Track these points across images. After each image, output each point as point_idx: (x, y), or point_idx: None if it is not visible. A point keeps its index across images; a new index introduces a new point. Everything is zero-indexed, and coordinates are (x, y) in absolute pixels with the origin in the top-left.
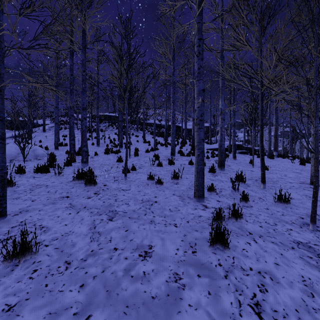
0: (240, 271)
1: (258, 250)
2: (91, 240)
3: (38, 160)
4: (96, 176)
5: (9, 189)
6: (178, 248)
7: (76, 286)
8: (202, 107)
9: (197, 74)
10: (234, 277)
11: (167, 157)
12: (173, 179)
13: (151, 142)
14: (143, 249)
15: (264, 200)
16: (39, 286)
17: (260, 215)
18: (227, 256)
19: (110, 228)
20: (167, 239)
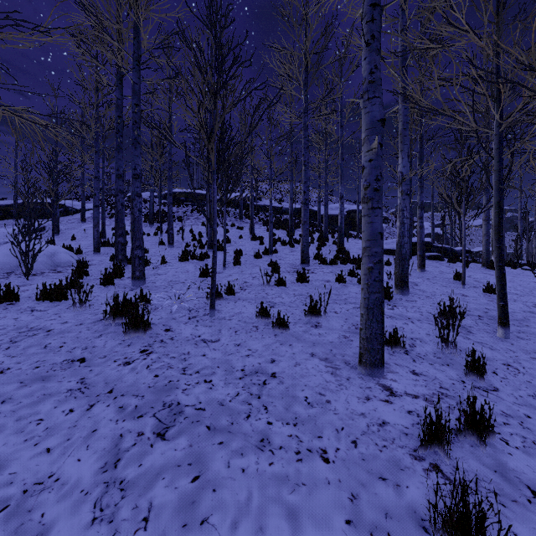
0: None
1: None
2: (94, 515)
3: (56, 274)
4: (149, 312)
5: None
6: None
7: None
8: (380, 161)
9: (367, 86)
10: None
11: (294, 266)
12: (308, 316)
13: (265, 239)
14: None
15: (520, 370)
16: None
17: (529, 418)
18: None
19: (154, 466)
20: (305, 515)
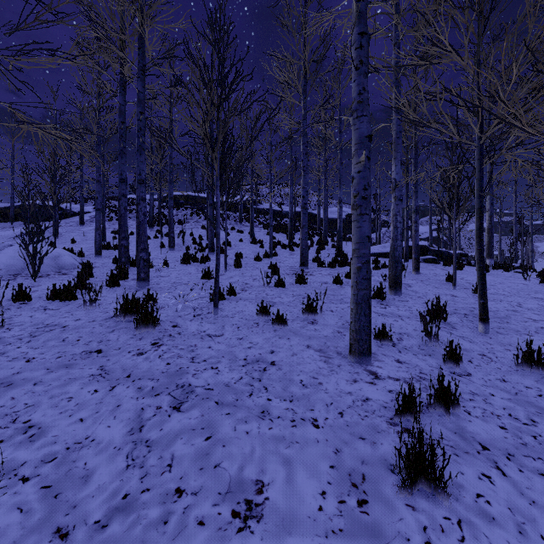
0: None
1: (514, 500)
2: (127, 463)
3: (62, 276)
4: (158, 309)
5: None
6: (325, 489)
7: None
8: (367, 172)
9: (356, 105)
10: None
11: (293, 269)
12: (305, 314)
13: (265, 242)
14: (243, 495)
15: (493, 359)
16: None
17: (493, 396)
18: (443, 516)
19: (173, 430)
20: (297, 462)
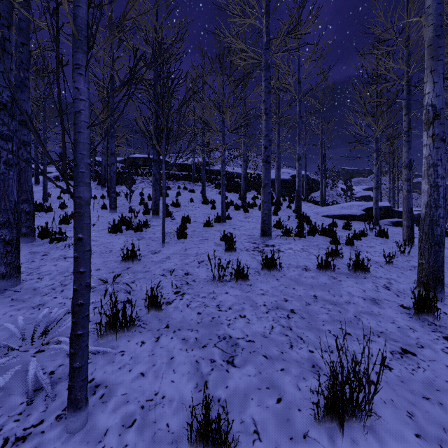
0: None
1: None
2: None
3: None
4: None
5: None
6: None
7: None
8: None
9: None
10: None
11: (252, 239)
12: (325, 420)
13: (217, 203)
14: None
15: None
16: None
17: None
18: None
19: None
20: None
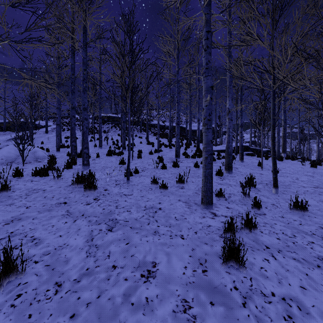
0: (260, 297)
1: (278, 269)
2: (87, 255)
3: (38, 163)
4: (96, 180)
5: (4, 194)
6: (186, 265)
7: (65, 316)
8: (211, 106)
9: (205, 70)
10: (254, 305)
11: (171, 159)
12: (178, 183)
13: (155, 144)
14: (146, 268)
15: (278, 206)
16: (21, 317)
17: (276, 224)
18: (243, 276)
19: (109, 240)
20: (173, 254)
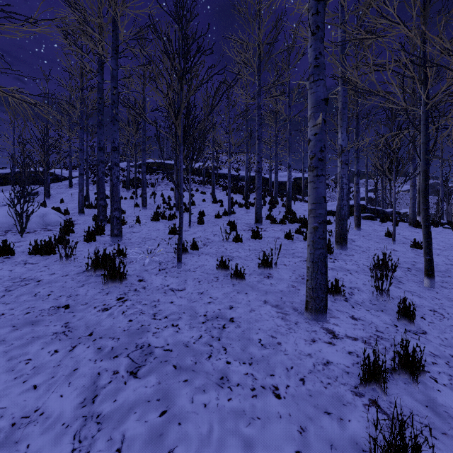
0: None
1: None
2: (73, 446)
3: (47, 232)
4: (125, 264)
5: None
6: None
7: None
8: (324, 134)
9: (312, 70)
10: None
11: (249, 225)
12: (261, 268)
13: (224, 202)
14: None
15: (445, 316)
16: None
17: None
18: None
19: (127, 401)
20: (259, 446)
